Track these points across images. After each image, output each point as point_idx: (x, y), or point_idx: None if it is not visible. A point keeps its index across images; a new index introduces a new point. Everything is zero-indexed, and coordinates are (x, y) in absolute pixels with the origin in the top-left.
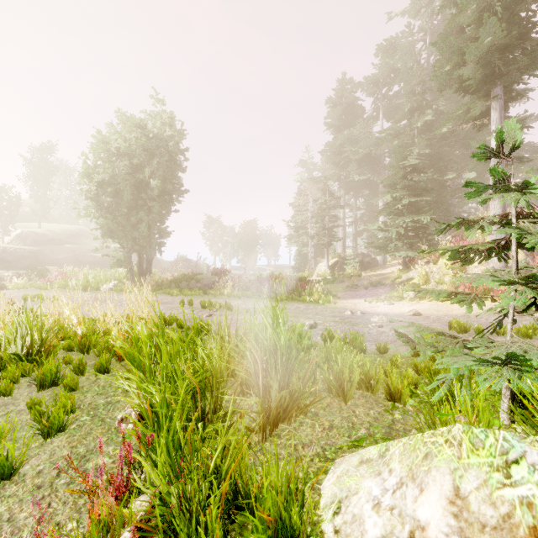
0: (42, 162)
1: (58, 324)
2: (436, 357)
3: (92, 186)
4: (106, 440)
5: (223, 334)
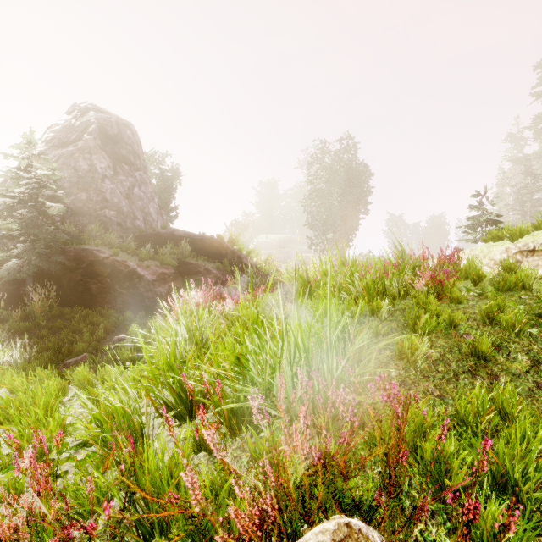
0: (268, 193)
1: None
2: None
3: (309, 207)
4: None
5: None
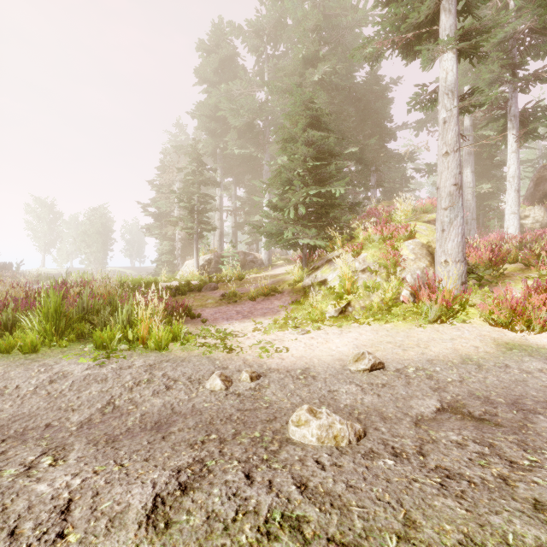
0: None
1: None
2: None
3: None
4: None
5: None
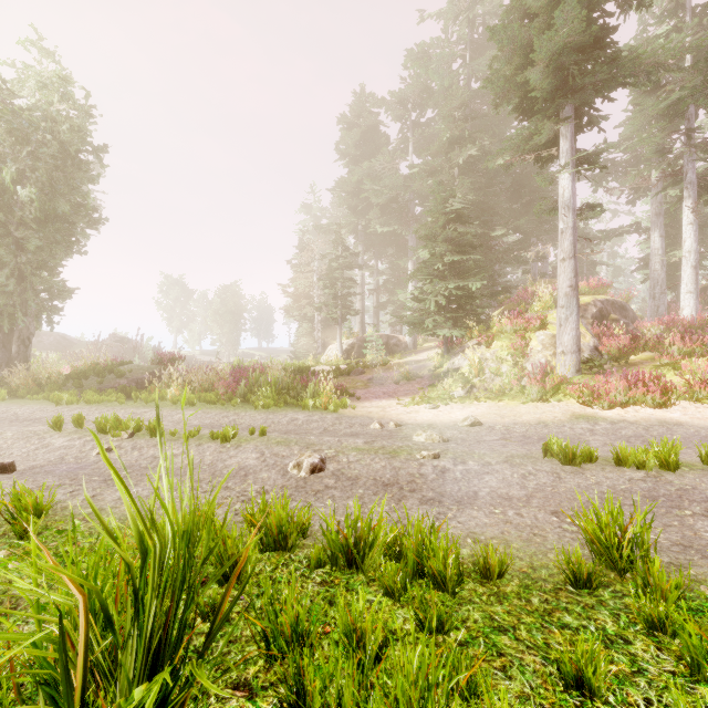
0: None
1: None
2: None
3: None
4: None
5: None
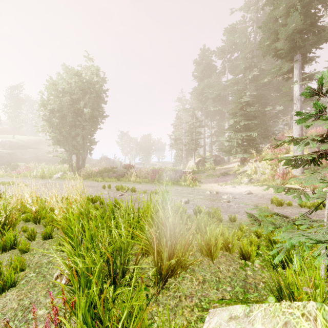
0: (15, 97)
1: (20, 203)
2: (275, 232)
3: (47, 112)
4: (45, 293)
5: (129, 213)
